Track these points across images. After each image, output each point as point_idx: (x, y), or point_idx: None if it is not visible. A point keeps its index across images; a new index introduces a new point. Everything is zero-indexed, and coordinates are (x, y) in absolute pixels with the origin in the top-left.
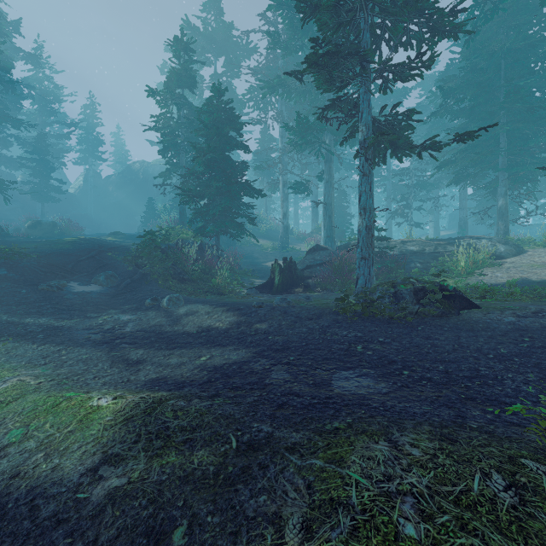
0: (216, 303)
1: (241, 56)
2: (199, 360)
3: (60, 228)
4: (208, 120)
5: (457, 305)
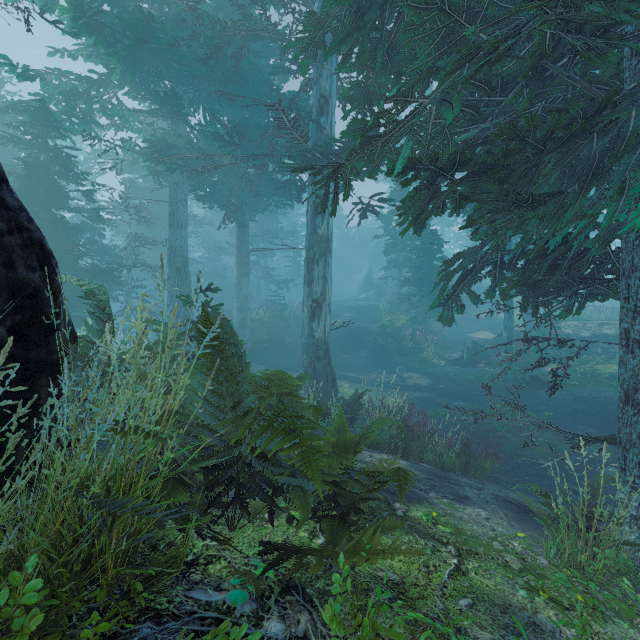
0: (422, 372)
1: None
2: (414, 395)
3: None
4: (418, 245)
5: (540, 386)
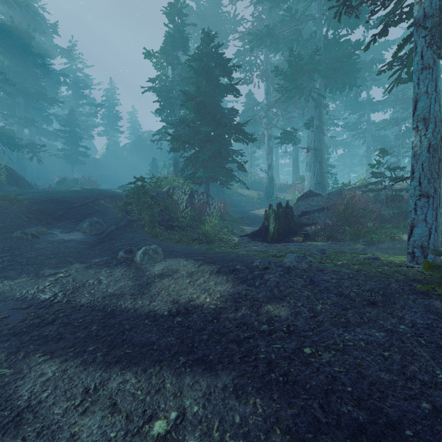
0: (203, 257)
1: (229, 29)
2: (146, 437)
3: (81, 183)
4: (198, 66)
5: None
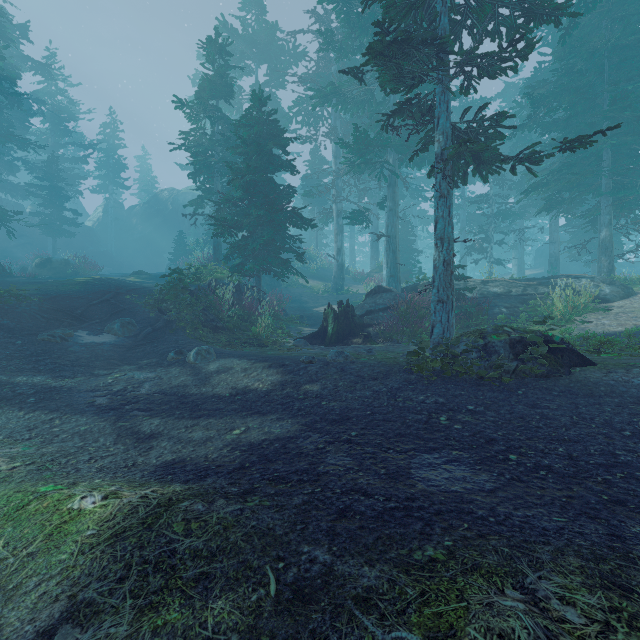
0: (255, 357)
1: (287, 63)
2: (230, 434)
3: (73, 267)
4: (247, 135)
5: (566, 362)
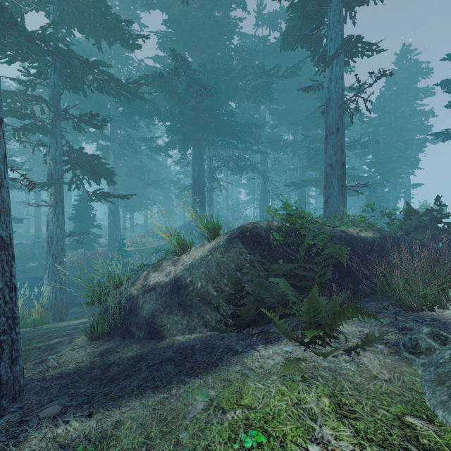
0: None
1: None
2: None
3: None
4: None
5: None
